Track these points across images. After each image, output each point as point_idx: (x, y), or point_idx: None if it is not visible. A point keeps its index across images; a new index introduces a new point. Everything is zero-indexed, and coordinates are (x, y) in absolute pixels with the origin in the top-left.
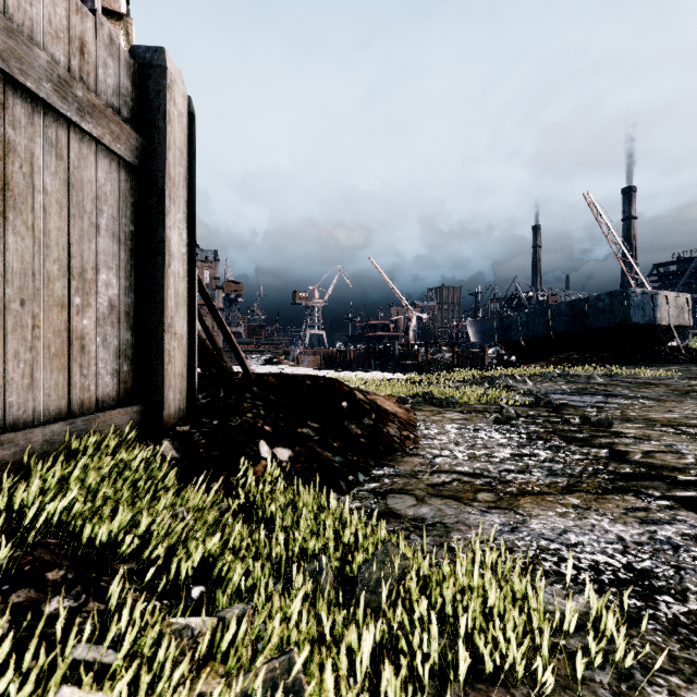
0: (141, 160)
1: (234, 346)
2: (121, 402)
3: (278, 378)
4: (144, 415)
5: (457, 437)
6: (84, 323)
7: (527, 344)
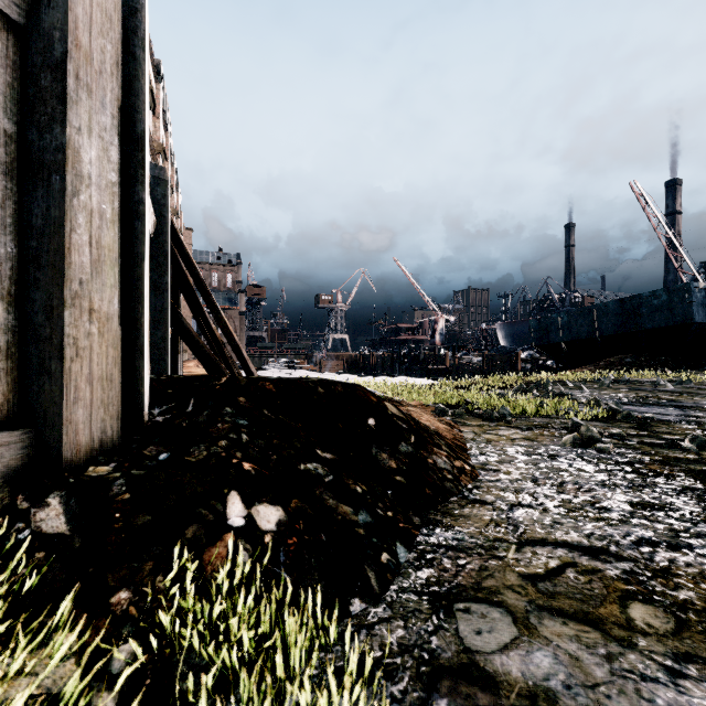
0: (25, 12)
1: (235, 345)
2: None
3: (278, 384)
4: (26, 448)
5: (531, 468)
6: None
7: (569, 347)
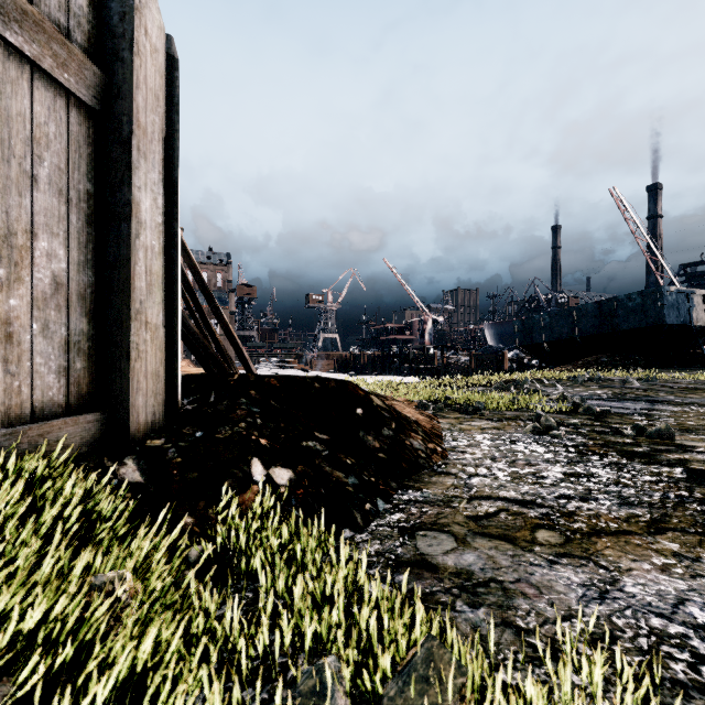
0: (101, 101)
1: (237, 346)
2: (72, 409)
3: (281, 380)
4: (104, 425)
5: (493, 450)
6: (11, 304)
7: (551, 347)
